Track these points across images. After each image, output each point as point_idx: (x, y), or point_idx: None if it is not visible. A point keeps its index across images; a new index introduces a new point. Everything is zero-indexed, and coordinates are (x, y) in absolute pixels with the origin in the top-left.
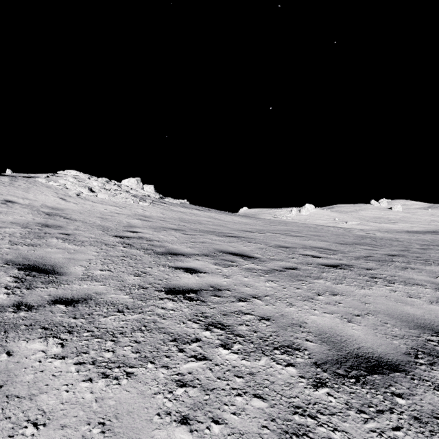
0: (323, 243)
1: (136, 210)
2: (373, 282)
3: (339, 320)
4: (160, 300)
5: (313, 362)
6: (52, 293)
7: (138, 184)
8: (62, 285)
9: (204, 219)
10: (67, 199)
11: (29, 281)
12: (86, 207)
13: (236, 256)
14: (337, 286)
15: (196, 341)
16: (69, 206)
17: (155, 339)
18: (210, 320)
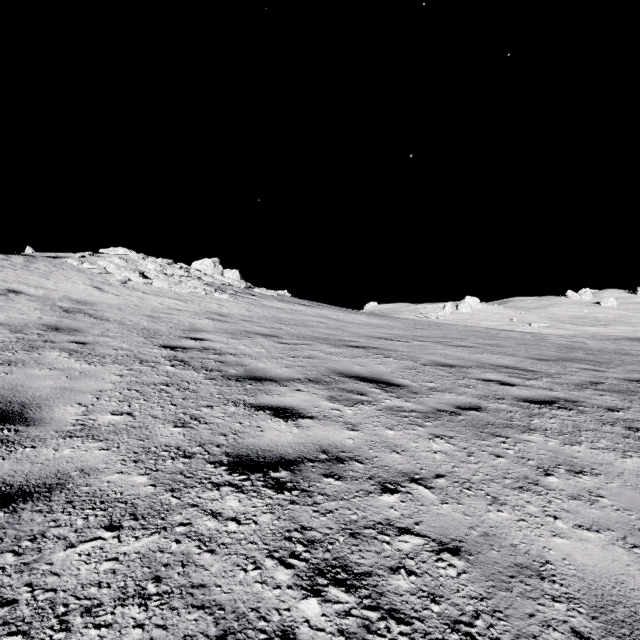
0: (509, 359)
1: (209, 305)
2: (638, 439)
3: (624, 553)
4: (213, 490)
5: None
6: None
7: (216, 267)
8: (20, 449)
9: (312, 318)
10: (105, 289)
11: None
12: (132, 300)
13: (367, 384)
14: (572, 449)
15: None
16: (105, 298)
17: (171, 634)
18: (319, 555)
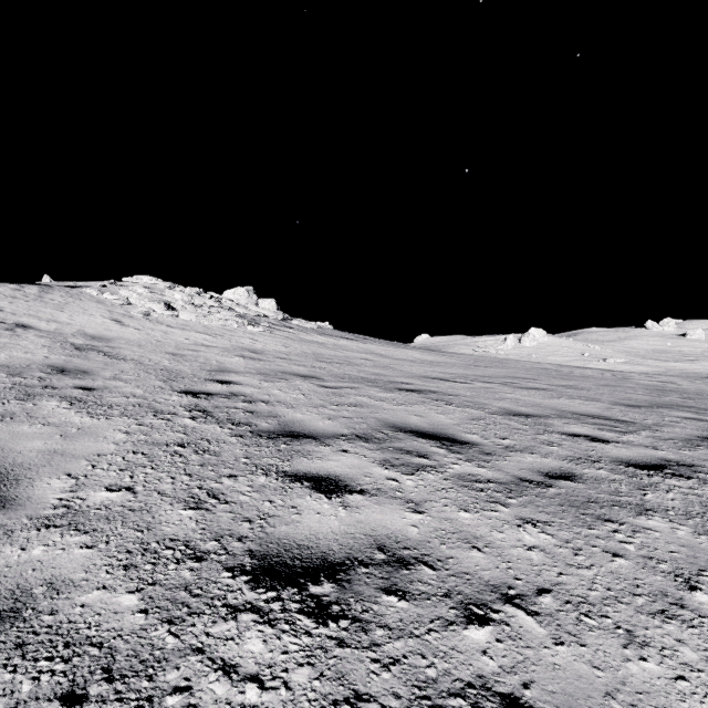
0: (593, 405)
1: (241, 339)
2: None
3: None
4: (228, 620)
5: None
6: None
7: (250, 296)
8: None
9: (357, 355)
10: (125, 322)
11: None
12: (154, 335)
13: (427, 441)
14: None
15: None
16: (125, 333)
17: None
18: None
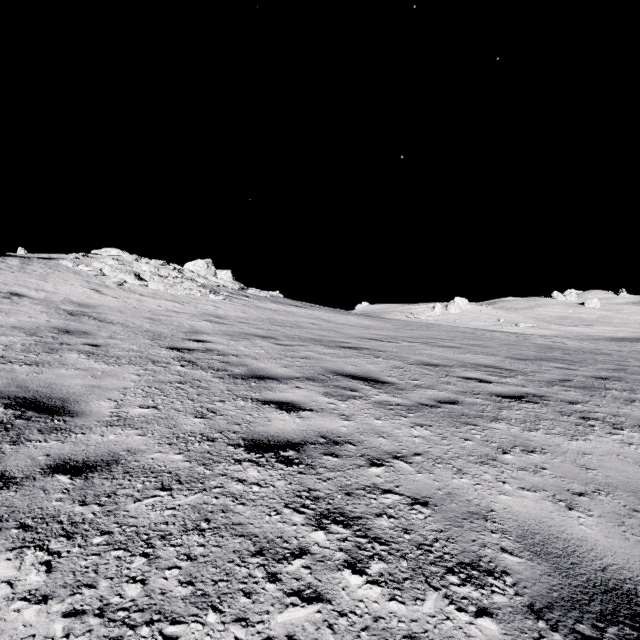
0: (490, 359)
1: (205, 307)
2: (587, 426)
3: (551, 505)
4: (237, 465)
5: (526, 605)
6: (53, 451)
7: (209, 268)
8: (73, 434)
9: (305, 320)
10: (103, 291)
11: (18, 428)
12: (130, 303)
13: (358, 381)
14: (530, 435)
15: (300, 555)
16: (105, 301)
17: (224, 550)
18: (323, 506)
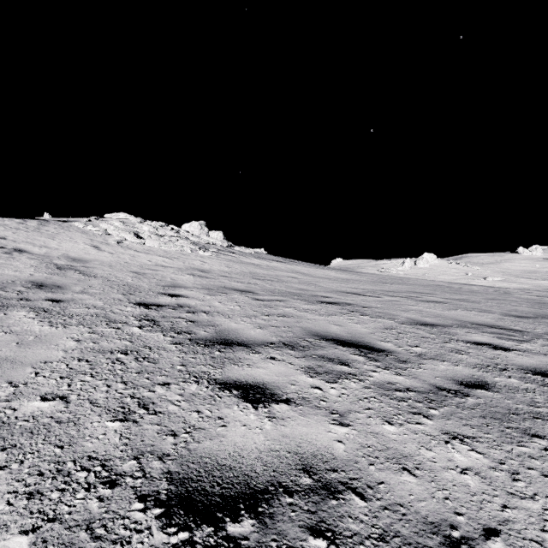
0: (486, 316)
1: (192, 261)
2: None
3: None
4: None
5: None
6: None
7: (202, 229)
8: None
9: (285, 274)
10: (102, 248)
11: None
12: (124, 258)
13: (347, 349)
14: None
15: None
16: (100, 256)
17: None
18: None
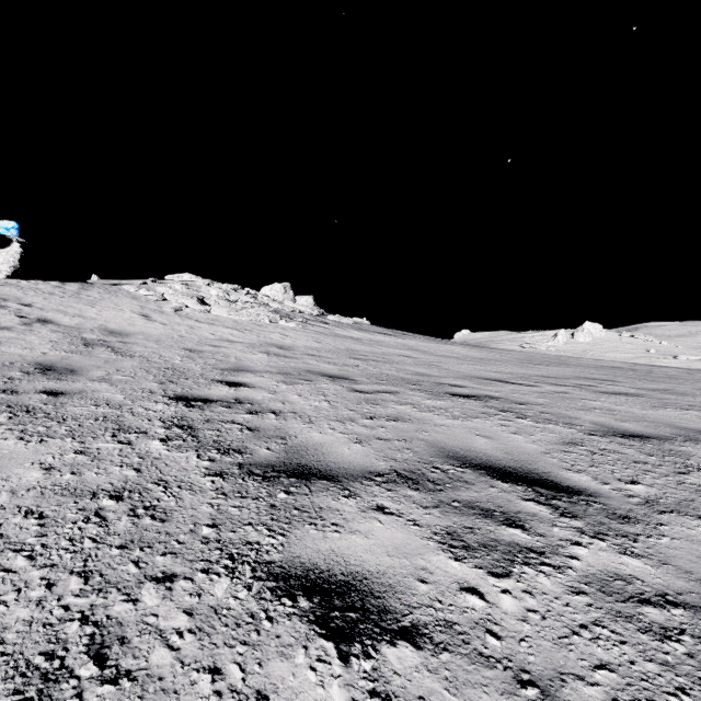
0: None
1: (270, 335)
2: None
3: None
4: None
5: None
6: None
7: (287, 293)
8: None
9: (395, 351)
10: (153, 317)
11: None
12: (179, 330)
13: (512, 487)
14: None
15: None
16: (148, 328)
17: None
18: None
